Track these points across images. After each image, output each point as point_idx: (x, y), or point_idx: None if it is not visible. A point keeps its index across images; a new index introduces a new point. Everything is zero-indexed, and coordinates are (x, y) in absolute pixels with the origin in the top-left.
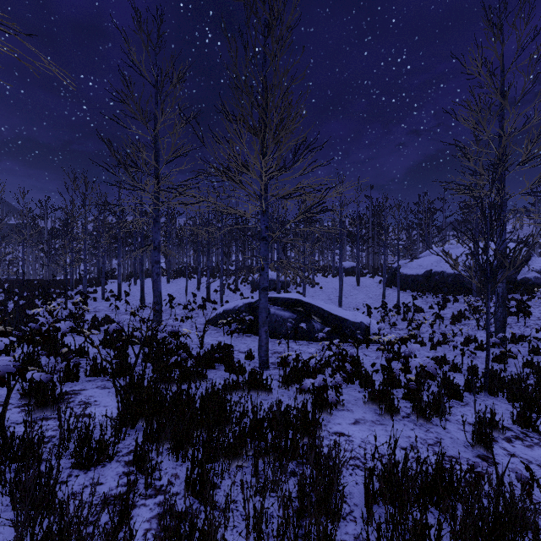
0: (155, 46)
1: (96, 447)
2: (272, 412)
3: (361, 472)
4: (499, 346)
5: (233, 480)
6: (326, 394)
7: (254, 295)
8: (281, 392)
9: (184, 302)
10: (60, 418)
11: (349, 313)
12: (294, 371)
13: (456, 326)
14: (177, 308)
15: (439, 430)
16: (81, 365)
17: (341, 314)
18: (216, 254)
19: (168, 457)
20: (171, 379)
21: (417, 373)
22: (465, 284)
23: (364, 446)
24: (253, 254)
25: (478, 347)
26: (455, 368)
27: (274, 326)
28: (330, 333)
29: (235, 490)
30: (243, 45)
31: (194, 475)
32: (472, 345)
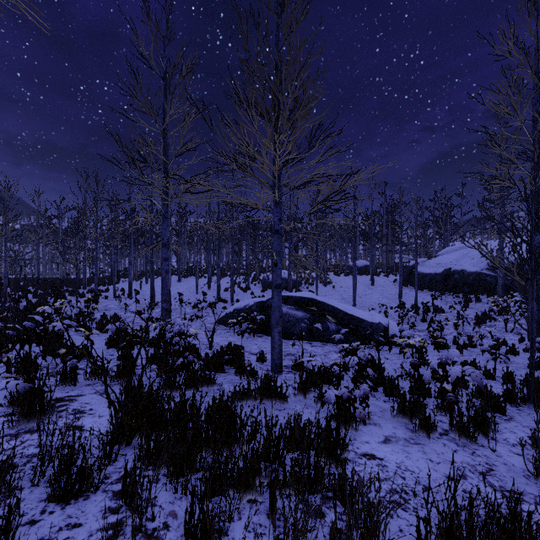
0: (164, 38)
1: (78, 475)
2: (290, 429)
3: (403, 512)
4: (538, 350)
5: (244, 533)
6: (354, 408)
7: (264, 294)
8: (297, 401)
9: (194, 300)
10: (38, 435)
11: (365, 313)
12: (310, 376)
13: (480, 328)
14: (187, 307)
15: (488, 453)
16: (83, 367)
17: (357, 314)
18: (227, 253)
19: (165, 487)
20: (175, 384)
21: (455, 383)
22: (487, 283)
23: (402, 474)
24: (263, 253)
25: (510, 350)
26: (487, 375)
27: (286, 326)
28: (345, 334)
29: (246, 539)
30: (255, 24)
31: (196, 514)
32: (501, 348)
